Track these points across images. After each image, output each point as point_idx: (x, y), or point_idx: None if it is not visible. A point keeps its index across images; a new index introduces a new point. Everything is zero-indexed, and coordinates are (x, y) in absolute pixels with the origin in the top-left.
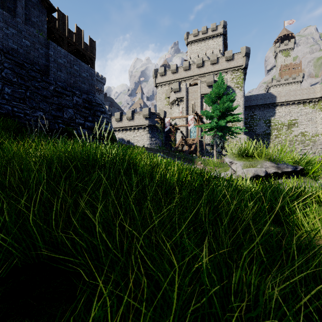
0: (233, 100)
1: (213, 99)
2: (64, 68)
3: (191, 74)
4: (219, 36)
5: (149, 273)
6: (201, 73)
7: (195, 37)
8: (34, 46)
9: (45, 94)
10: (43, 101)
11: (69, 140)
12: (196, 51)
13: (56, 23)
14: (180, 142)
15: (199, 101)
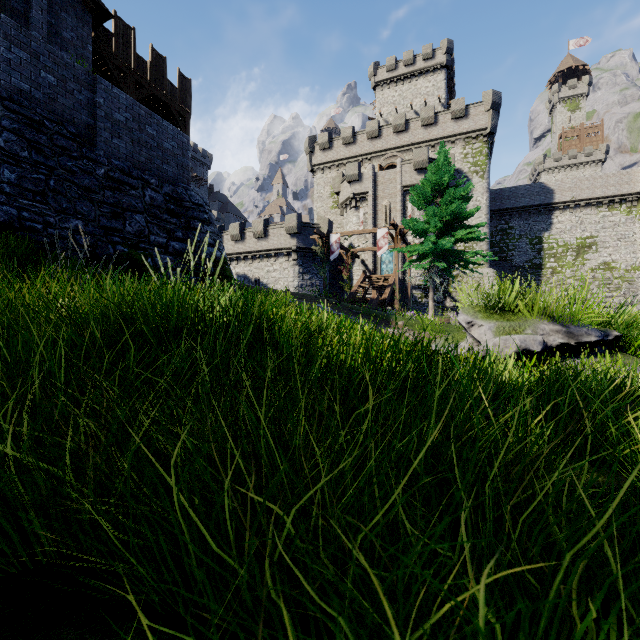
0: (469, 197)
1: (428, 196)
2: (126, 132)
3: (382, 147)
4: (439, 71)
5: (309, 610)
6: (403, 144)
7: (390, 73)
8: (66, 85)
9: (87, 185)
10: (82, 199)
11: (129, 276)
12: (392, 101)
13: (112, 44)
14: (360, 282)
15: (399, 200)
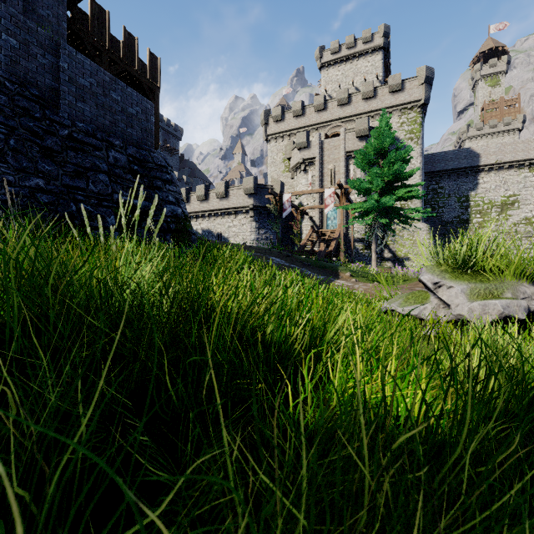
0: (408, 159)
1: (371, 159)
2: (90, 96)
3: (328, 118)
4: (377, 52)
5: None
6: (346, 115)
7: (334, 55)
8: (29, 49)
9: (50, 145)
10: (44, 158)
11: None
12: (336, 79)
13: (88, 24)
14: (309, 236)
15: (342, 164)
